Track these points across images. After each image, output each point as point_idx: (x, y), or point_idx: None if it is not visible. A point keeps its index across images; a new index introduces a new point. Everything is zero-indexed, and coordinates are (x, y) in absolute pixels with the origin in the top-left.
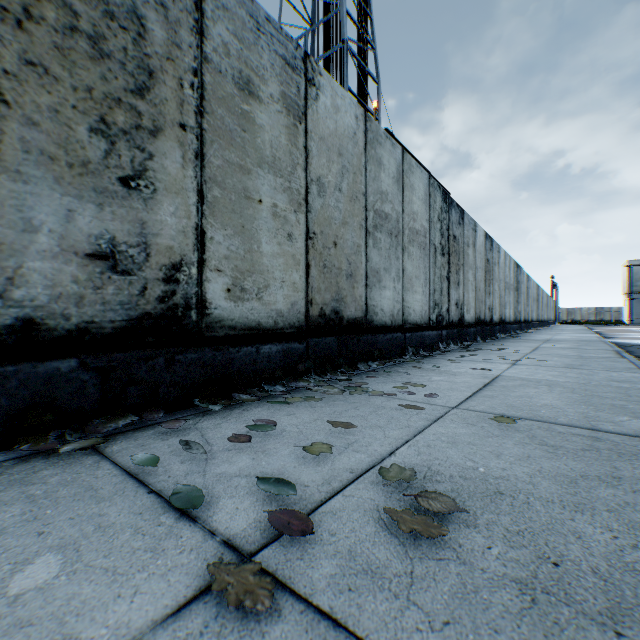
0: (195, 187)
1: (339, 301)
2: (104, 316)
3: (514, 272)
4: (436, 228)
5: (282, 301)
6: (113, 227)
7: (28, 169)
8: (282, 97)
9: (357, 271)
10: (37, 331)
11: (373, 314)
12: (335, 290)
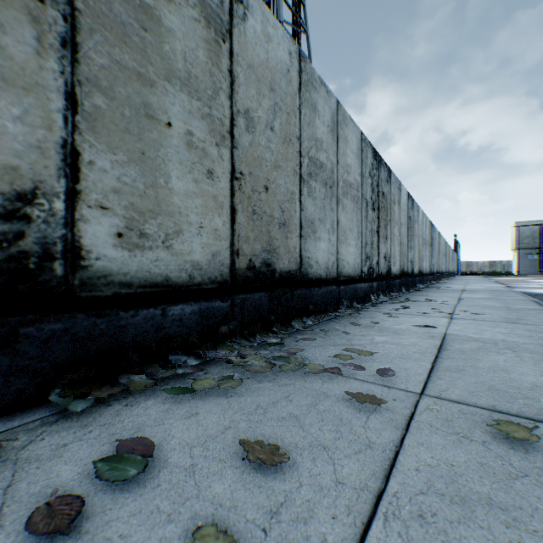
0: (62, 87)
1: (271, 252)
2: None
3: (429, 230)
4: (367, 183)
5: (200, 251)
6: None
7: None
8: (200, 3)
9: (291, 220)
10: None
11: (308, 266)
12: (266, 240)
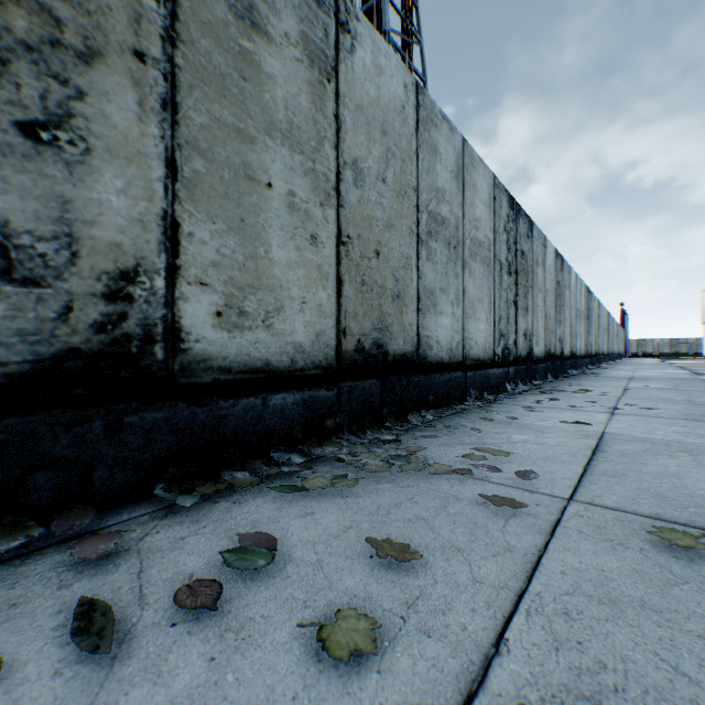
0: (162, 153)
1: (382, 330)
2: None
3: (585, 297)
4: (502, 240)
5: (302, 330)
6: (5, 204)
7: None
8: (302, 40)
9: (406, 291)
10: None
11: (427, 348)
12: (377, 316)
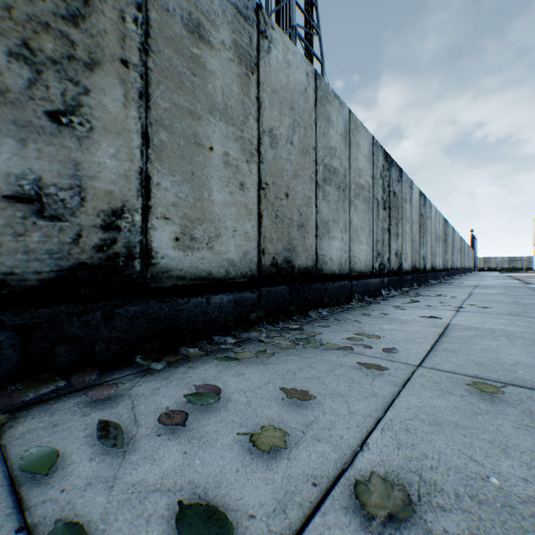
0: (139, 129)
1: (291, 251)
2: (27, 266)
3: (442, 226)
4: (378, 184)
5: (234, 250)
6: (39, 166)
7: None
8: (234, 45)
9: (308, 222)
10: None
11: (323, 263)
12: (287, 240)
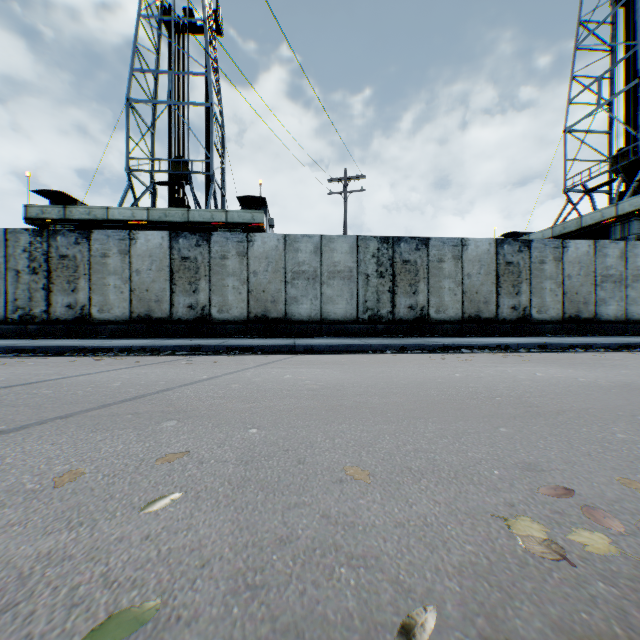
0: (528, 291)
1: (577, 312)
2: (512, 318)
3: None
4: None
5: (552, 313)
6: (514, 302)
7: (503, 296)
8: (552, 258)
9: (588, 301)
10: (504, 320)
11: (599, 316)
12: (575, 309)
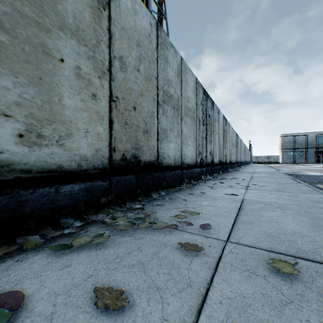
0: None
1: (137, 149)
2: None
3: (235, 137)
4: (200, 109)
5: (86, 147)
6: None
7: None
8: None
9: (151, 129)
10: None
11: (162, 158)
12: (134, 141)
